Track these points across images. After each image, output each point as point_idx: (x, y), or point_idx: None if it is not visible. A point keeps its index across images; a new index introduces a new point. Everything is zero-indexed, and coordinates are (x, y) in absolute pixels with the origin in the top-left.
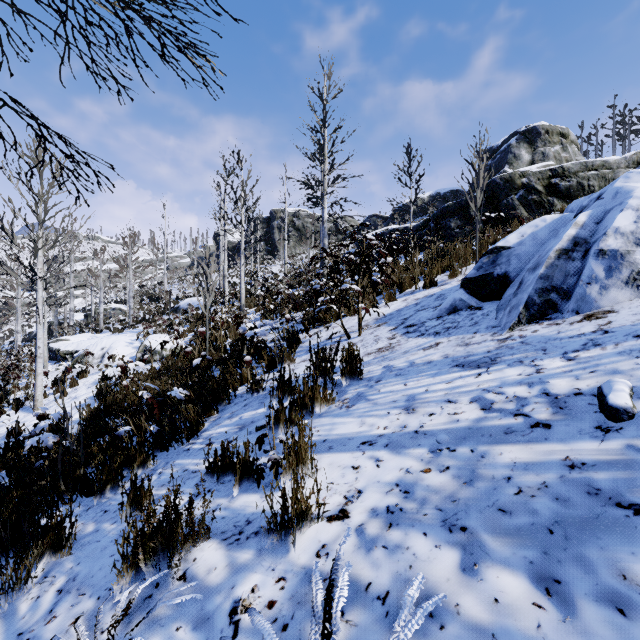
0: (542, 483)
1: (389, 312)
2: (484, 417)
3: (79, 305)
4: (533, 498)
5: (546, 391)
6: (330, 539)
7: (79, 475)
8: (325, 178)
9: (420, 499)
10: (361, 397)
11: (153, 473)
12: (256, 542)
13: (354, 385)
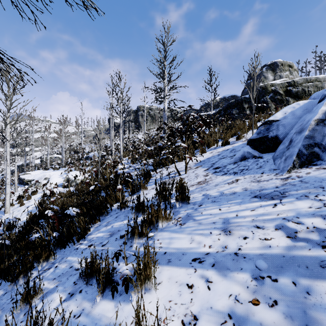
0: None
1: (202, 159)
2: (293, 245)
3: (38, 155)
4: None
5: None
6: None
7: (2, 268)
8: (165, 87)
9: None
10: (189, 217)
11: (52, 266)
12: None
13: (184, 207)
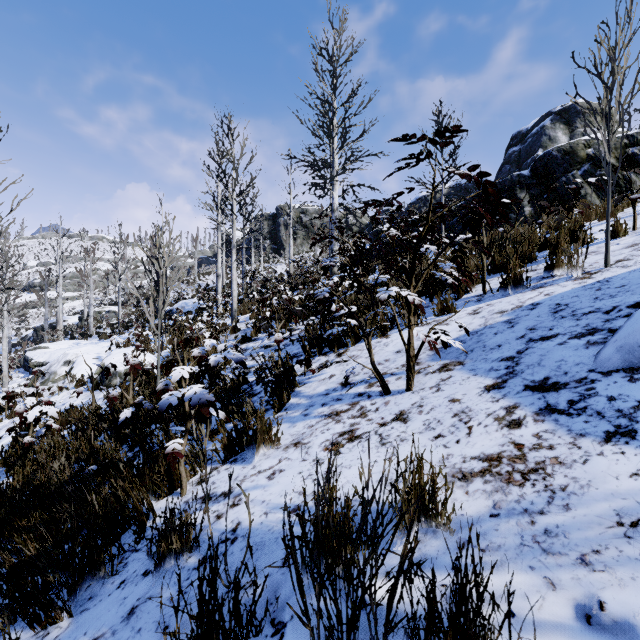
0: None
1: (454, 336)
2: None
3: (79, 307)
4: None
5: None
6: None
7: None
8: (335, 158)
9: None
10: None
11: None
12: None
13: None
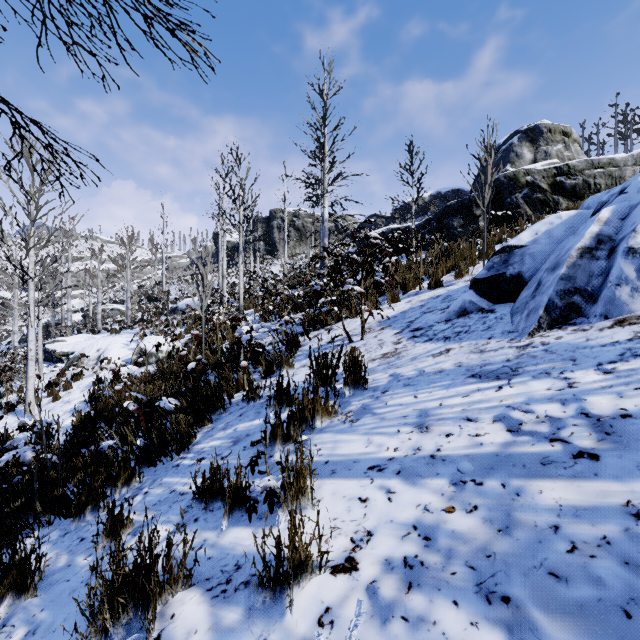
0: (602, 538)
1: (393, 314)
2: (513, 441)
3: (77, 305)
4: (593, 559)
5: (585, 411)
6: (335, 600)
7: (57, 495)
8: (325, 176)
9: (445, 550)
10: (366, 410)
11: (138, 493)
12: (246, 596)
13: (358, 395)
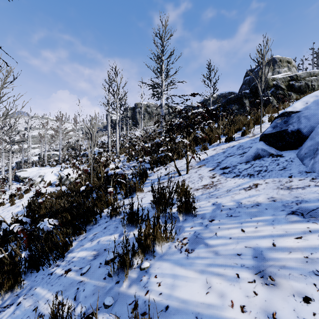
0: None
1: (205, 157)
2: None
3: (37, 152)
4: None
5: None
6: None
7: None
8: (163, 83)
9: None
10: (199, 239)
11: (14, 301)
12: None
13: (189, 221)
